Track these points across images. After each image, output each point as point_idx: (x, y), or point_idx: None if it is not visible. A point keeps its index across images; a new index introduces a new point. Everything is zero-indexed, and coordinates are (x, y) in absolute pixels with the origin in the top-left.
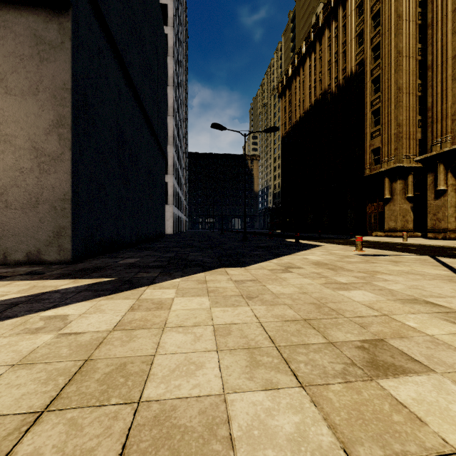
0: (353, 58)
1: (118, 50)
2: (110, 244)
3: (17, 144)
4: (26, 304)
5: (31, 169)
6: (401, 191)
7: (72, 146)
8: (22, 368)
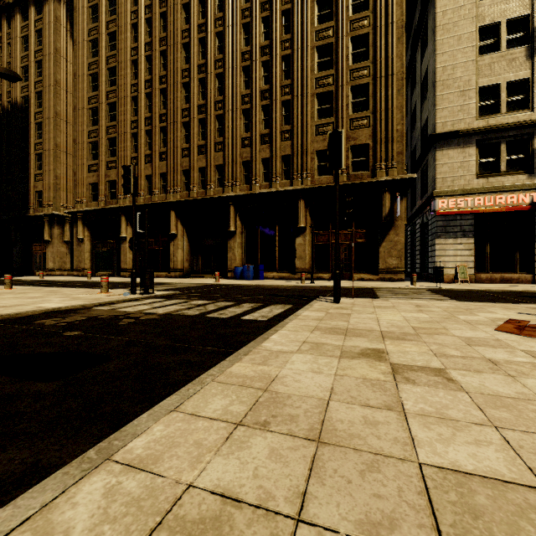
0: (19, 88)
1: None
2: None
3: None
4: None
5: None
6: (59, 235)
7: None
8: None
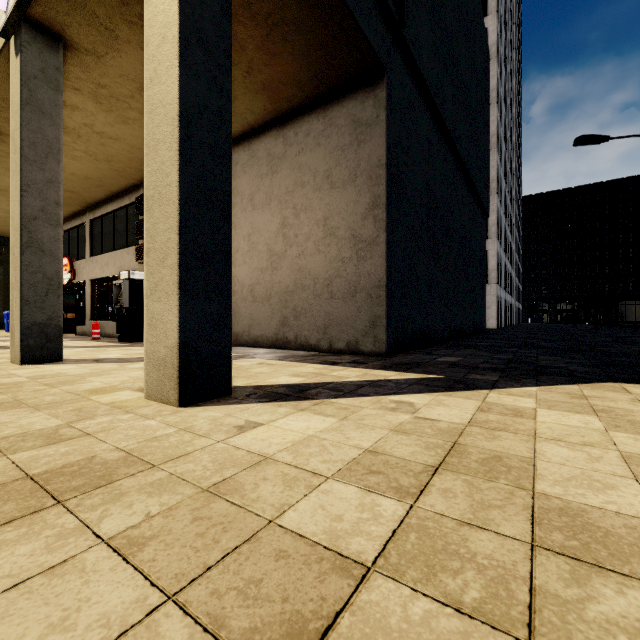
0: None
1: (429, 93)
2: (420, 337)
3: (339, 236)
4: (369, 387)
5: (350, 258)
6: None
7: (386, 226)
8: (400, 434)
